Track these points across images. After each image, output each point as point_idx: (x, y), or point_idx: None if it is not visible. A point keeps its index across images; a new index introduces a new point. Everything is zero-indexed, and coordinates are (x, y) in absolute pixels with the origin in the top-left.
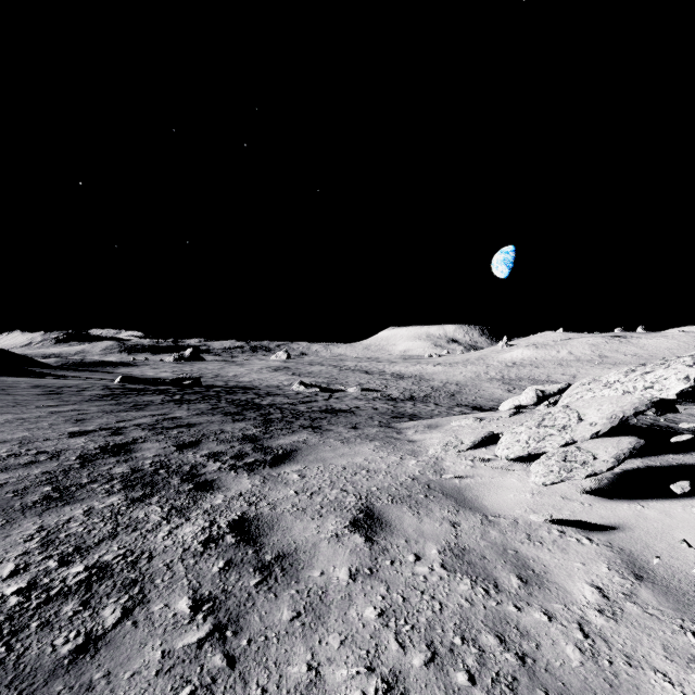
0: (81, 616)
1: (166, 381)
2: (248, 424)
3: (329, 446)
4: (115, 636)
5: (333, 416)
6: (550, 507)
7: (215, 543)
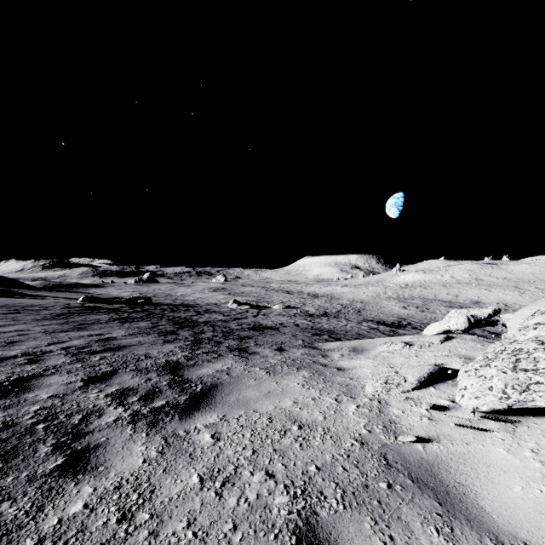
0: None
1: (122, 300)
2: (176, 346)
3: (254, 379)
4: None
5: (260, 334)
6: None
7: None
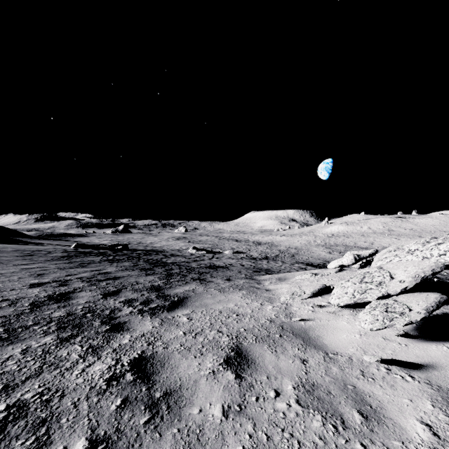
0: None
1: (105, 247)
2: (155, 277)
3: (210, 294)
4: None
5: (214, 271)
6: (375, 347)
7: (117, 381)
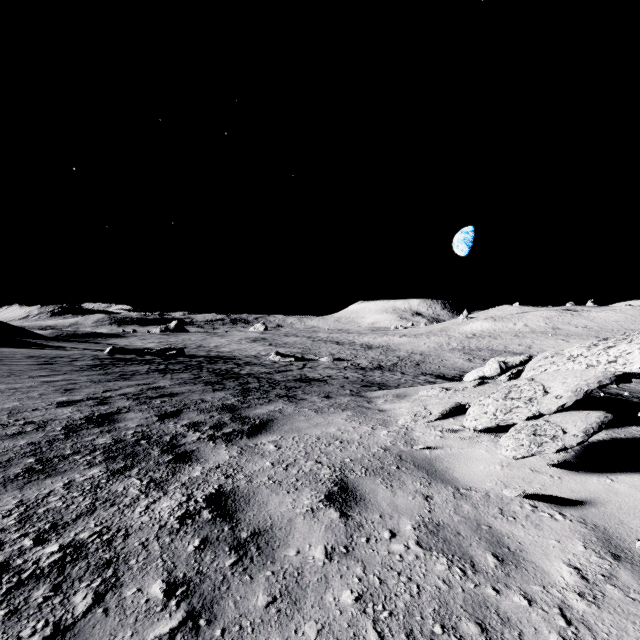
0: (51, 602)
1: (152, 352)
2: (227, 393)
3: (304, 416)
4: (84, 627)
5: (307, 385)
6: (520, 480)
7: (191, 519)
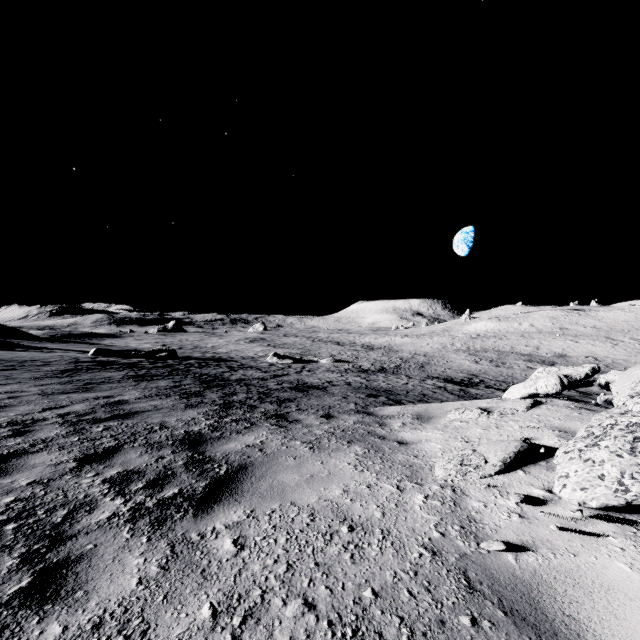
0: None
1: (140, 354)
2: (200, 411)
3: (293, 458)
4: None
5: (304, 396)
6: None
7: None
